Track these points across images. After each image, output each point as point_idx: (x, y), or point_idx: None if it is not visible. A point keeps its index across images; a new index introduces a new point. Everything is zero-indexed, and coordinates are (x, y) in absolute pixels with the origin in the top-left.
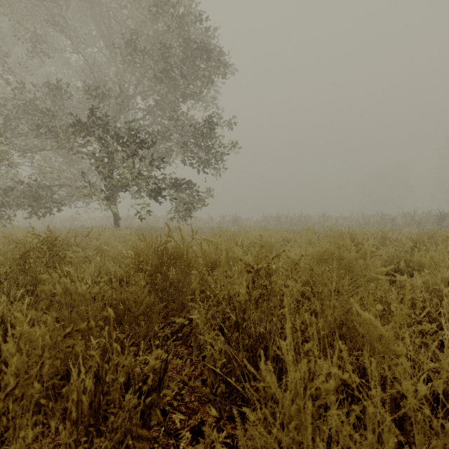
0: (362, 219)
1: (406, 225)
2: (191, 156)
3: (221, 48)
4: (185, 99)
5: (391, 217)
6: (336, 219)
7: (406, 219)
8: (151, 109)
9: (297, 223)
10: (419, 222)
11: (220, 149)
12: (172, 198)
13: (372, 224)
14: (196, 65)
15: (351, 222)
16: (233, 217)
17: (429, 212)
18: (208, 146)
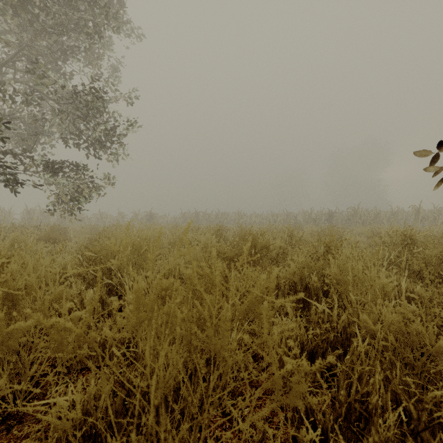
0: (271, 217)
1: (305, 222)
2: (76, 133)
3: (117, 2)
4: (64, 55)
5: (294, 215)
6: (250, 217)
7: (305, 217)
8: (9, 59)
9: (214, 220)
10: (315, 220)
11: (115, 128)
12: (36, 184)
13: (280, 221)
14: (75, 7)
15: (262, 219)
16: (148, 214)
17: (321, 211)
18: (98, 122)
